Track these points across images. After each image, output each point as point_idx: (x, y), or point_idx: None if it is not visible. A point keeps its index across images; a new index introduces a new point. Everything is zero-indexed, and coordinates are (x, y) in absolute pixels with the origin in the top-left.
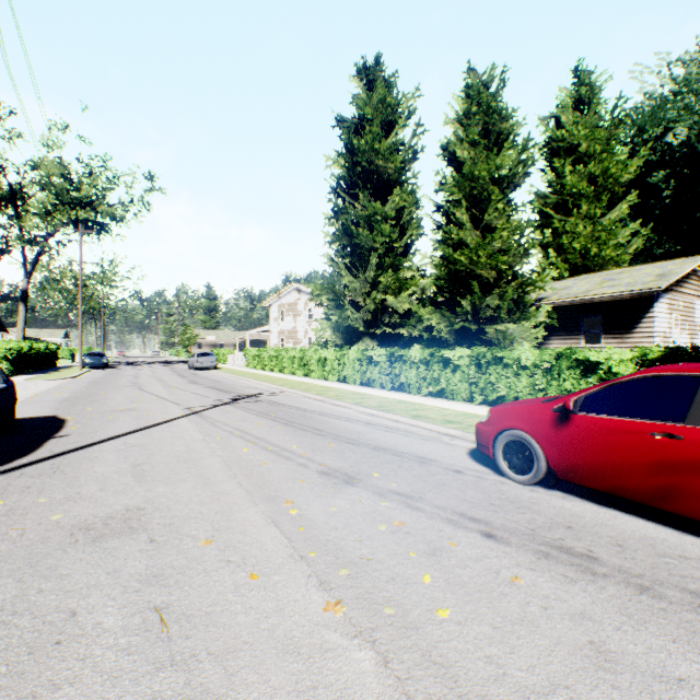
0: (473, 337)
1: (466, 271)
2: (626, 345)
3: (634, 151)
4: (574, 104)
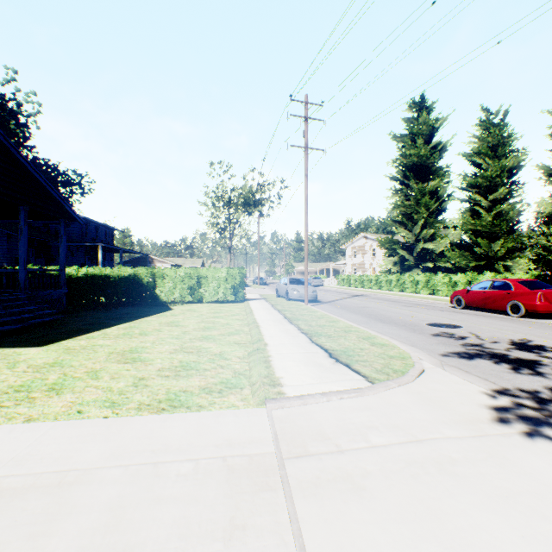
0: (485, 268)
1: (480, 229)
2: None
3: None
4: None
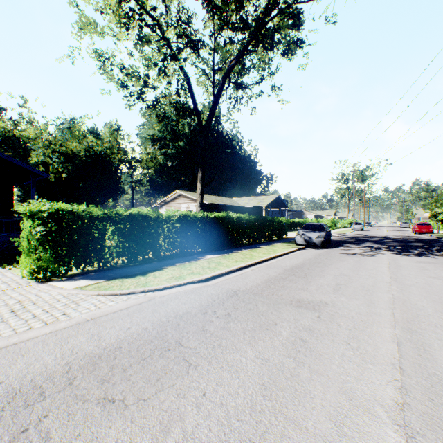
0: None
1: None
2: None
3: None
4: None
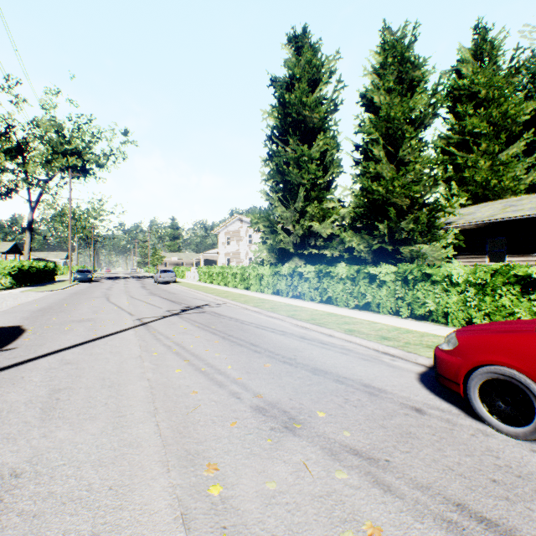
0: (387, 256)
1: (382, 200)
2: (529, 262)
3: (528, 96)
4: (474, 57)
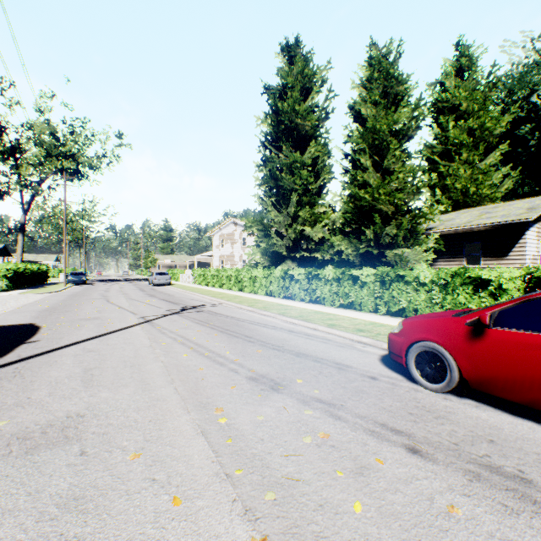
0: (374, 259)
1: (369, 206)
2: (501, 265)
3: (505, 109)
4: (456, 72)
